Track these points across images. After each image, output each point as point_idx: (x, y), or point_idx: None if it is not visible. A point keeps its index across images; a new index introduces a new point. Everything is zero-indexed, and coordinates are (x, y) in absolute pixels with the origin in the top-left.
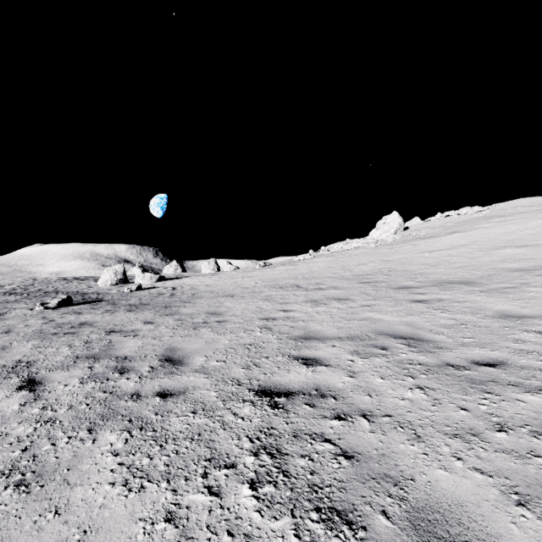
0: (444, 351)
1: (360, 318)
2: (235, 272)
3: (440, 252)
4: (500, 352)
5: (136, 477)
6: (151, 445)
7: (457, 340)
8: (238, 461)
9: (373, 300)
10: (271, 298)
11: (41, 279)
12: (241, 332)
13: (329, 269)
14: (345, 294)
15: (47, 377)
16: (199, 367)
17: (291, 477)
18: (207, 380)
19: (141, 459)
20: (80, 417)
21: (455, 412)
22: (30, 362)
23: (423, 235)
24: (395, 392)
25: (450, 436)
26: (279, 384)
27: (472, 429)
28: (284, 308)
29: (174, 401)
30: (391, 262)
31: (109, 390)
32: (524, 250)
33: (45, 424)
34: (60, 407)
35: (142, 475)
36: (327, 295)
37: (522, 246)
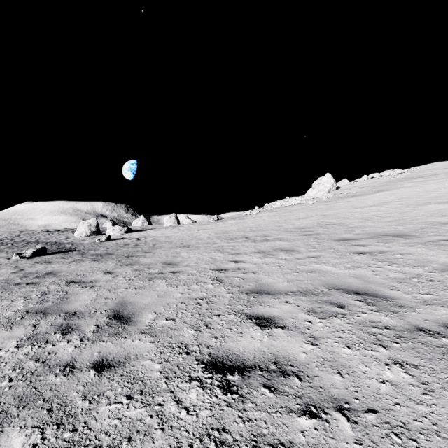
0: (407, 310)
1: (308, 270)
2: (192, 225)
3: (371, 208)
4: None
5: None
6: None
7: (416, 296)
8: None
9: (317, 251)
10: (223, 249)
11: (27, 231)
12: (194, 284)
13: (273, 223)
14: (291, 245)
15: None
16: (147, 326)
17: None
18: (152, 346)
19: None
20: None
21: None
22: None
23: (354, 194)
24: (370, 369)
25: None
26: (232, 354)
27: None
28: (234, 259)
29: (110, 378)
30: (328, 216)
31: (43, 358)
32: (447, 205)
33: None
34: None
35: None
36: (274, 247)
37: (445, 202)
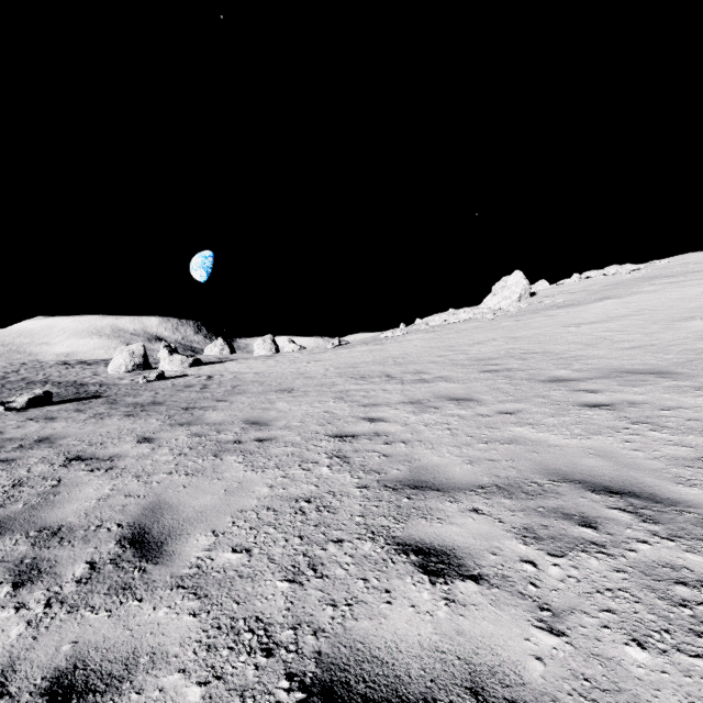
0: None
1: (504, 439)
2: (298, 353)
3: (593, 326)
4: None
5: None
6: None
7: None
8: None
9: (514, 401)
10: (348, 396)
11: (33, 364)
12: (295, 466)
13: (431, 350)
14: (465, 390)
15: None
16: (191, 568)
17: None
18: (193, 625)
19: None
20: None
21: None
22: None
23: (560, 303)
24: None
25: None
26: (370, 657)
27: None
28: (369, 415)
29: None
30: (522, 339)
31: None
32: None
33: None
34: None
35: None
36: (436, 392)
37: None
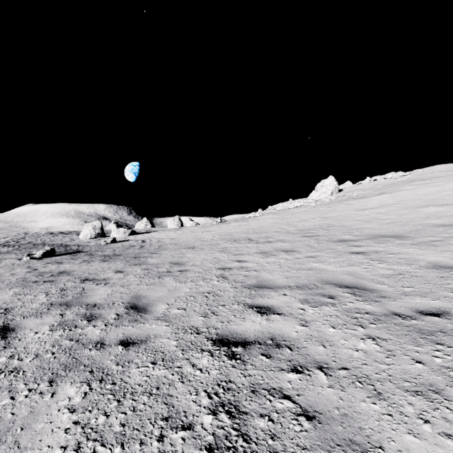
0: (388, 300)
1: (306, 268)
2: (195, 227)
3: (371, 210)
4: (441, 302)
5: (90, 439)
6: (108, 400)
7: (398, 289)
8: (195, 420)
9: (316, 251)
10: (227, 250)
11: (32, 233)
12: (200, 281)
13: (276, 225)
14: (292, 246)
15: (21, 324)
16: (161, 314)
17: (251, 442)
18: (167, 328)
19: (97, 417)
20: (43, 367)
21: (410, 365)
22: (8, 308)
23: (356, 196)
24: (348, 342)
25: (411, 393)
26: (236, 333)
27: (432, 385)
28: (238, 259)
29: (136, 351)
30: (329, 218)
31: (76, 338)
32: (445, 208)
33: (9, 375)
34: (27, 356)
35: (96, 437)
36: (275, 248)
37: (443, 204)
